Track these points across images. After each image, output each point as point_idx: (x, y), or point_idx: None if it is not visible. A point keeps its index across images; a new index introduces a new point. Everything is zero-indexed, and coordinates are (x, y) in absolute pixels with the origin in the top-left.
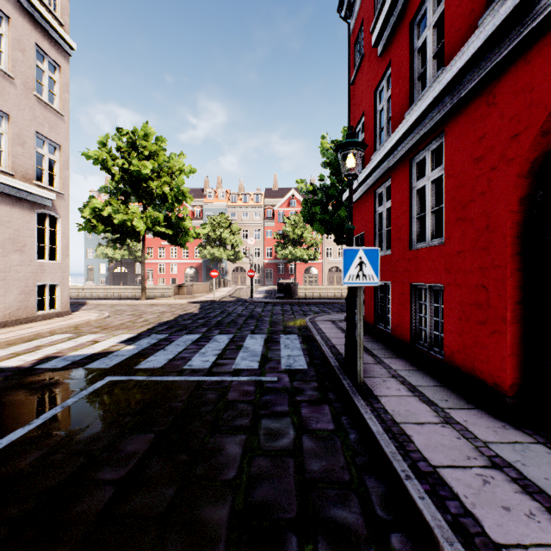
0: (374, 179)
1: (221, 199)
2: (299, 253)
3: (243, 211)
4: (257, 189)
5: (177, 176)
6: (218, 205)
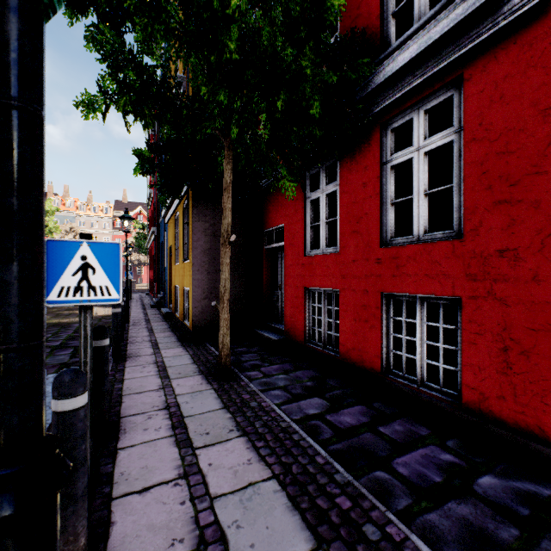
0: (149, 246)
1: (69, 207)
2: (143, 259)
3: (92, 220)
4: (107, 202)
5: (50, 217)
6: (65, 212)
